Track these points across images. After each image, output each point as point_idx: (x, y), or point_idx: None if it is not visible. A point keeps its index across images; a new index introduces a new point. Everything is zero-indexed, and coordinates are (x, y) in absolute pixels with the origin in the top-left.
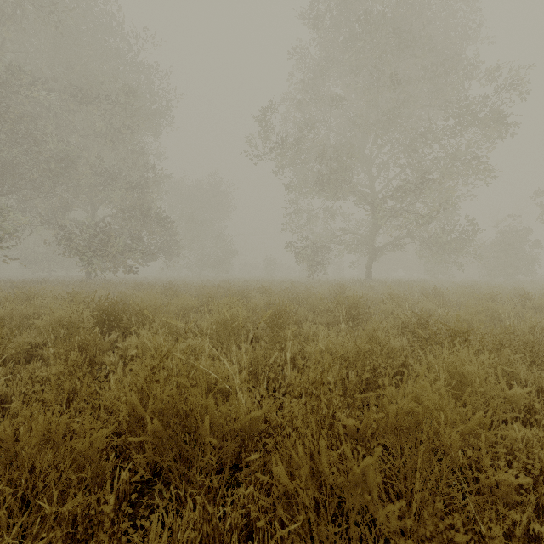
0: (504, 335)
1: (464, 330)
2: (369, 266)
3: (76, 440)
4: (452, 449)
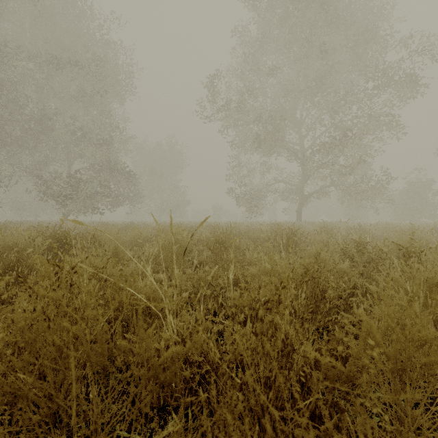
0: None
1: (419, 249)
2: (299, 210)
3: None
4: None
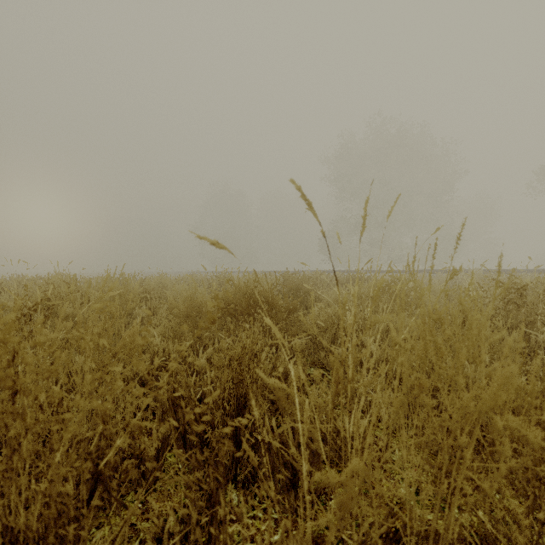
0: None
1: None
2: None
3: None
4: None
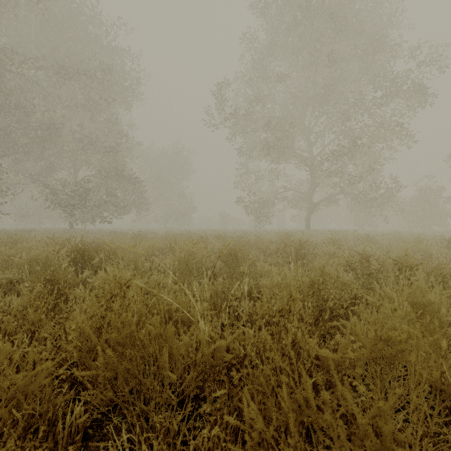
0: (447, 269)
1: (412, 264)
2: (308, 218)
3: (23, 373)
4: (447, 384)
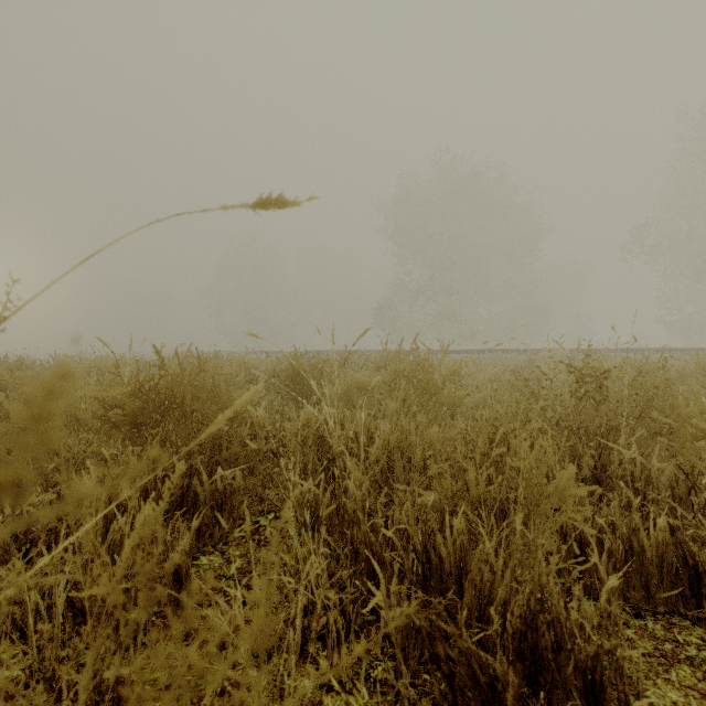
0: None
1: None
2: None
3: None
4: None
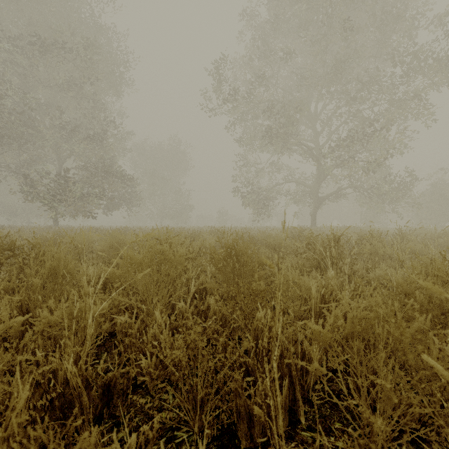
0: None
1: None
2: (314, 214)
3: None
4: None
